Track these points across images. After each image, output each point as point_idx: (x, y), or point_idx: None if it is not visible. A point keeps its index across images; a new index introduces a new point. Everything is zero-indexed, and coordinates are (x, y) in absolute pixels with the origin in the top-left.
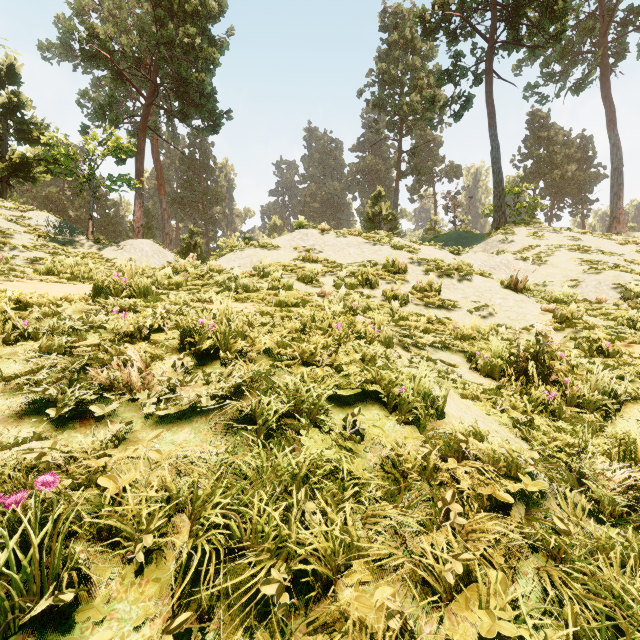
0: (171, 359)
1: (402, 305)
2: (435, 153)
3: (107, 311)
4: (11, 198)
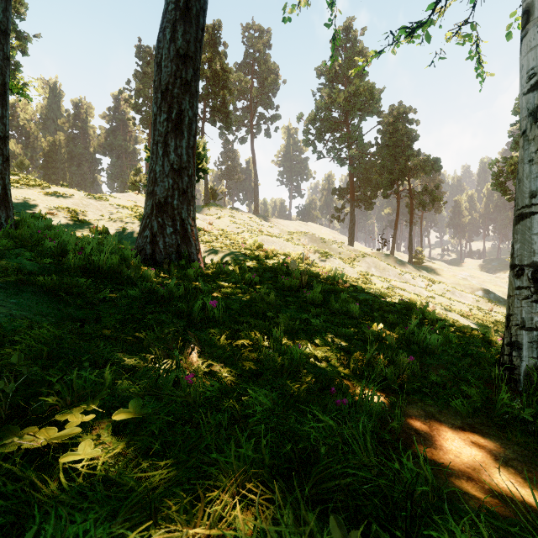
0: None
1: None
2: None
3: None
4: None
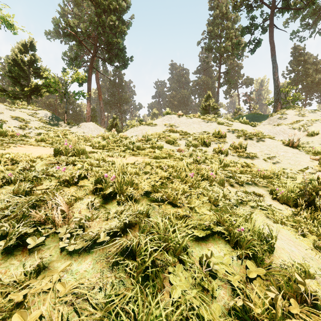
0: (88, 199)
1: (224, 156)
2: (238, 72)
3: (58, 165)
4: (32, 104)
